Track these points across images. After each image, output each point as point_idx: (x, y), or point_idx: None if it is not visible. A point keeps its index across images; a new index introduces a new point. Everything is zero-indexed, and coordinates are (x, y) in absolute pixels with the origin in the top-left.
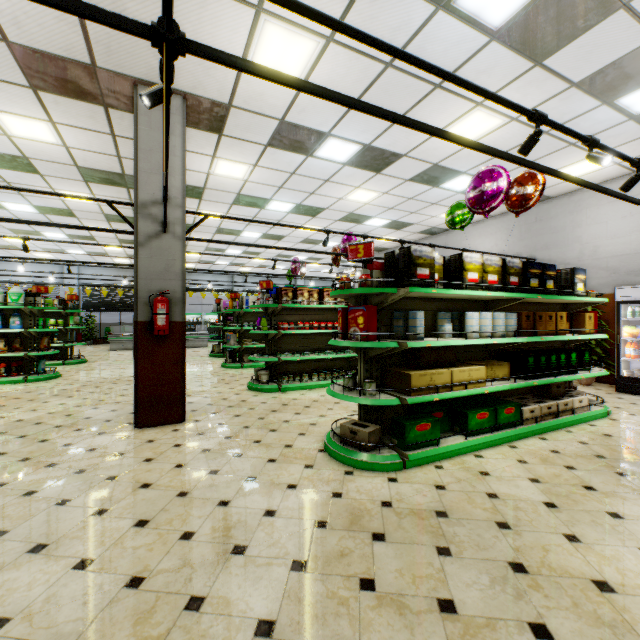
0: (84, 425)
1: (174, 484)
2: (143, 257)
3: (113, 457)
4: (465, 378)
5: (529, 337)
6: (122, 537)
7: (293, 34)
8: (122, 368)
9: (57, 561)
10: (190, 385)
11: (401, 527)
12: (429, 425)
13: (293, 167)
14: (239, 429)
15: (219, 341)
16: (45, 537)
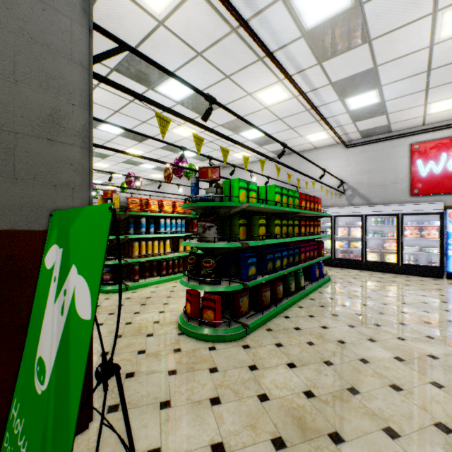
0: None
1: None
2: None
3: None
4: None
5: None
6: None
7: None
8: None
9: None
10: None
11: None
12: None
13: None
14: None
15: None
16: None
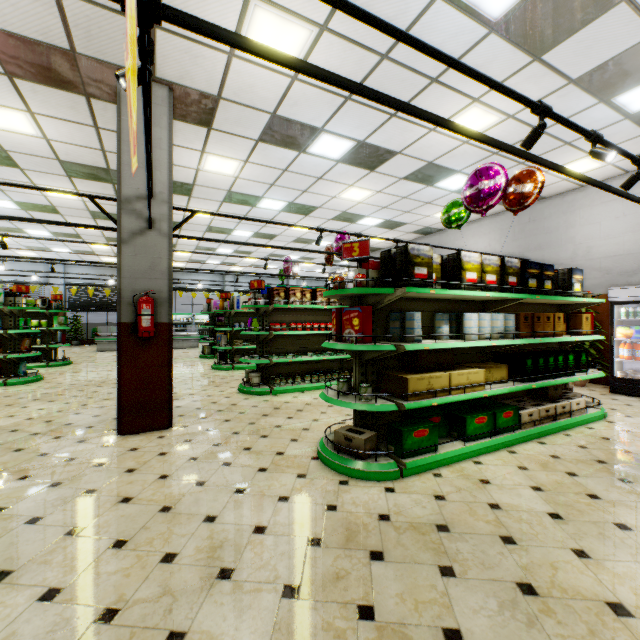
0: (64, 432)
1: (157, 498)
2: (127, 255)
3: (92, 468)
4: (463, 381)
5: (528, 339)
6: (96, 561)
7: (285, 21)
8: (108, 370)
9: (21, 591)
10: (178, 388)
11: (400, 544)
12: (427, 431)
13: (285, 164)
14: (228, 435)
15: (210, 342)
16: (10, 562)
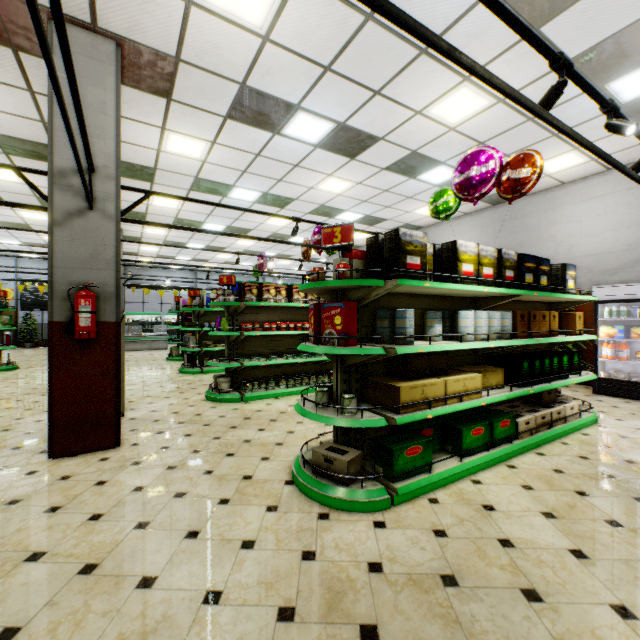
0: None
1: (79, 551)
2: (61, 240)
3: (3, 507)
4: (460, 389)
5: (525, 339)
6: None
7: None
8: None
9: None
10: (137, 395)
11: (399, 610)
12: (420, 448)
13: (258, 147)
14: (187, 454)
15: (178, 343)
16: None
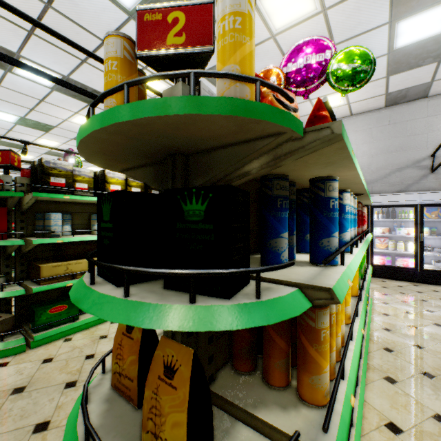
0: None
1: None
2: None
3: None
4: None
5: None
6: None
7: None
8: None
9: None
10: None
11: None
12: (66, 306)
13: None
14: None
15: None
16: None
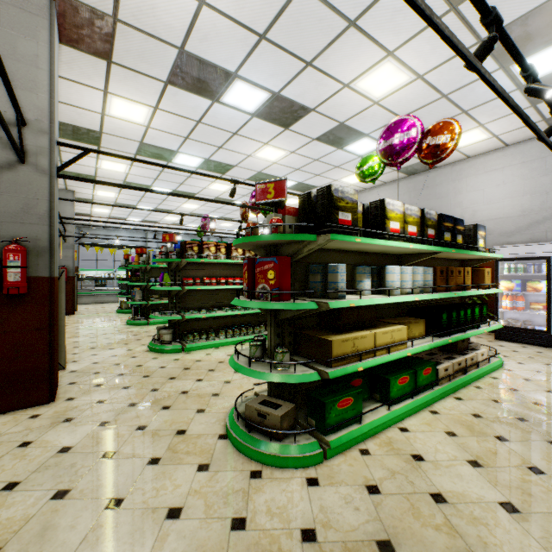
0: None
1: None
2: None
3: None
4: (388, 340)
5: (445, 293)
6: None
7: None
8: None
9: None
10: (82, 347)
11: None
12: (351, 399)
13: (198, 114)
14: (122, 409)
15: (127, 297)
16: None
